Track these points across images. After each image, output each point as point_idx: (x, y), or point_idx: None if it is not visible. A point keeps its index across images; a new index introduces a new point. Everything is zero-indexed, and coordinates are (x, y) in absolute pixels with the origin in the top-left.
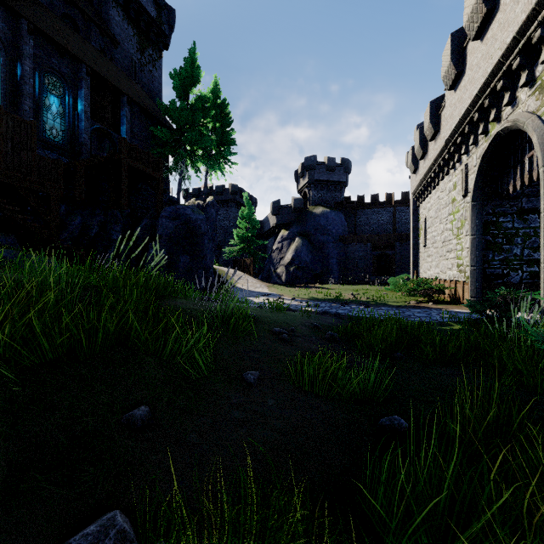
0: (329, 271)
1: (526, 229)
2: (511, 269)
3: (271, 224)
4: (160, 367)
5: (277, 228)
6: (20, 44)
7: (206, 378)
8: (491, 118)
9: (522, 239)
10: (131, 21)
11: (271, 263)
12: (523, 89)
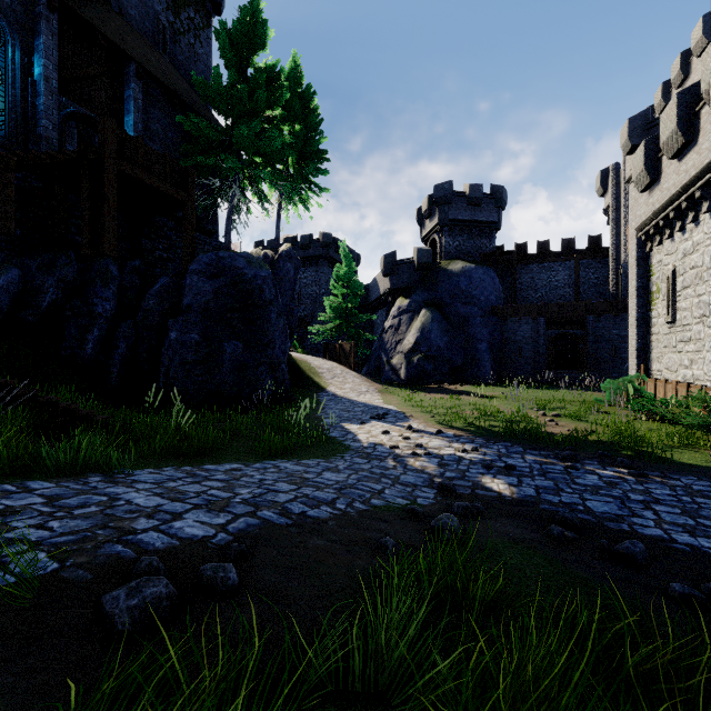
0: (476, 362)
1: None
2: None
3: (381, 290)
4: None
5: (391, 295)
6: None
7: None
8: None
9: None
10: None
11: (382, 348)
12: None
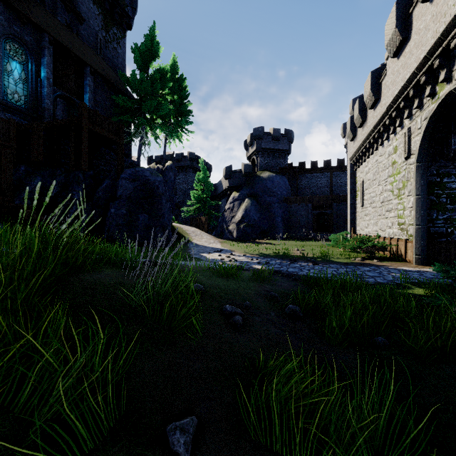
0: (275, 228)
1: None
2: (455, 228)
3: (224, 187)
4: None
5: (229, 190)
6: None
7: None
8: (441, 78)
9: None
10: (96, 1)
11: (224, 220)
12: None
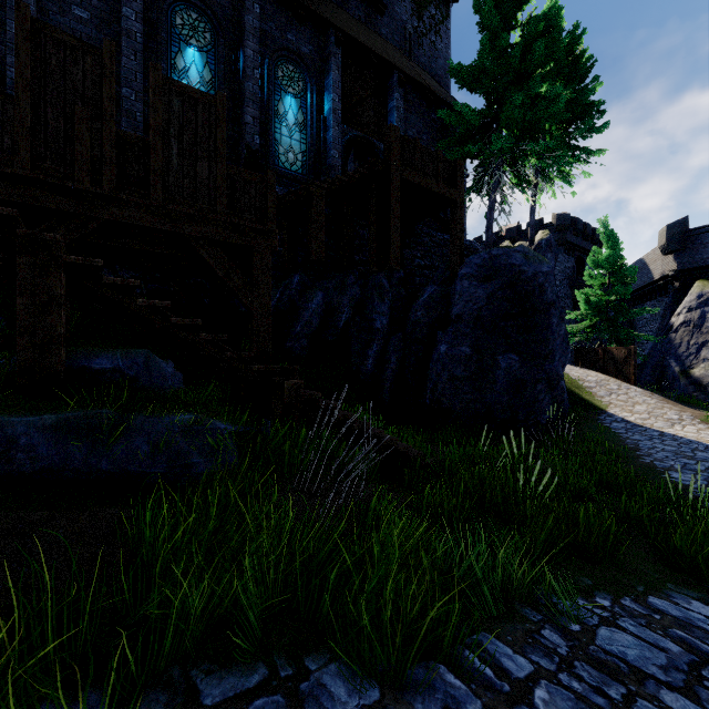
0: None
1: None
2: None
3: (656, 273)
4: None
5: (678, 278)
6: (242, 17)
7: None
8: None
9: None
10: None
11: (670, 353)
12: None
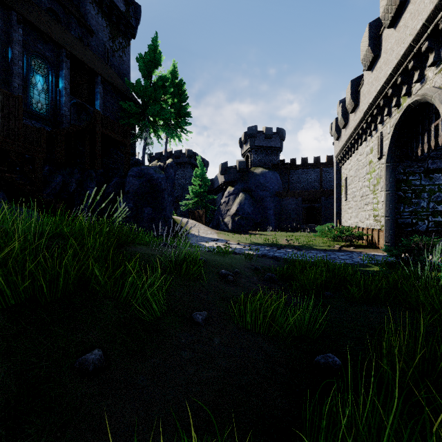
0: (267, 220)
1: (431, 186)
2: (419, 219)
3: (220, 182)
4: (116, 309)
5: (224, 185)
6: (11, 32)
7: (159, 319)
8: (403, 93)
9: (428, 194)
10: (104, 15)
11: (220, 213)
12: (430, 68)
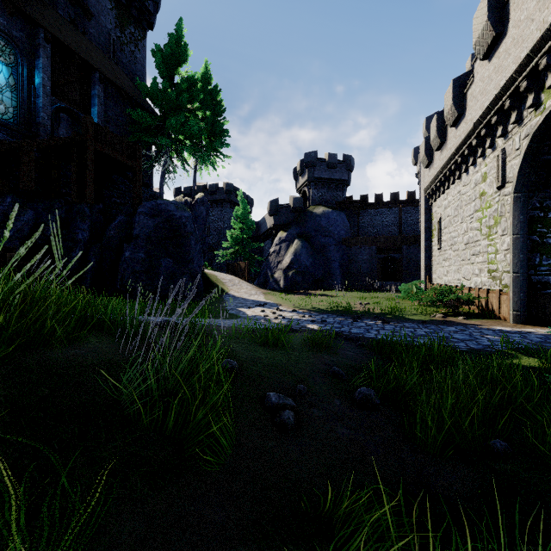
0: (331, 276)
1: None
2: None
3: (268, 225)
4: None
5: (274, 229)
6: None
7: None
8: (549, 83)
9: None
10: None
11: (268, 267)
12: None
